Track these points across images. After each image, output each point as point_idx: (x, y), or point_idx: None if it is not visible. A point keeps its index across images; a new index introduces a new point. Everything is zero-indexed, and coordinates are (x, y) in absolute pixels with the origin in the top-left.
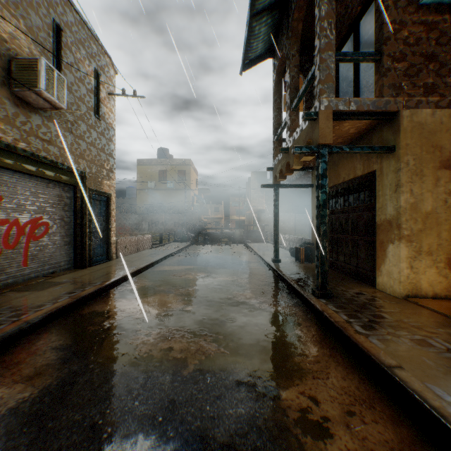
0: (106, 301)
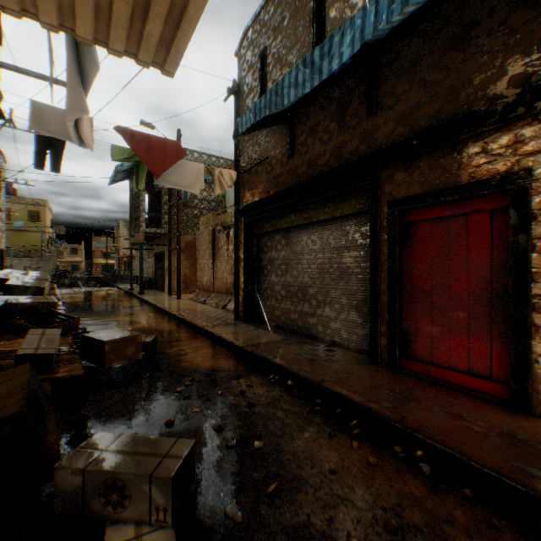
0: None
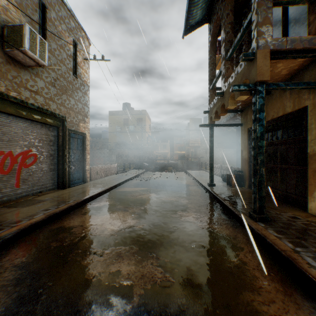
0: (74, 218)
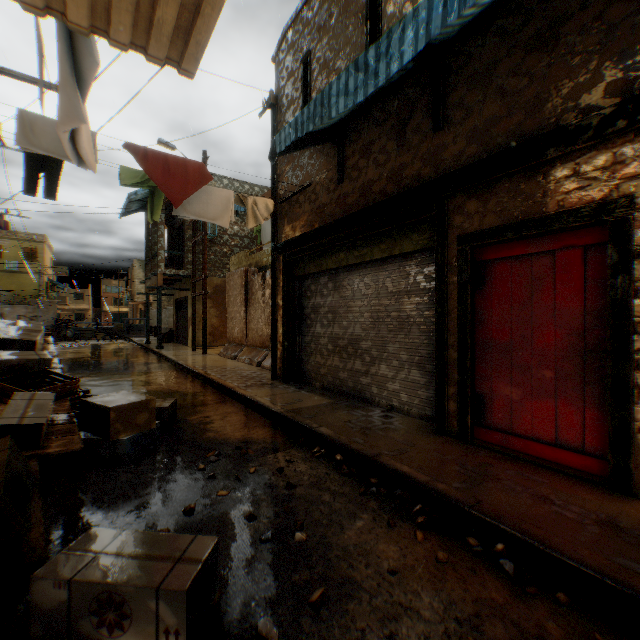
0: None
